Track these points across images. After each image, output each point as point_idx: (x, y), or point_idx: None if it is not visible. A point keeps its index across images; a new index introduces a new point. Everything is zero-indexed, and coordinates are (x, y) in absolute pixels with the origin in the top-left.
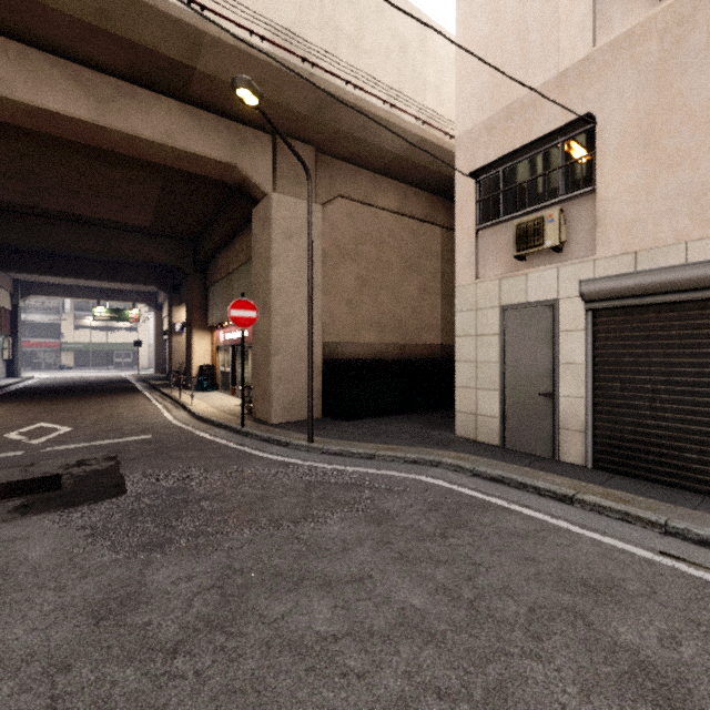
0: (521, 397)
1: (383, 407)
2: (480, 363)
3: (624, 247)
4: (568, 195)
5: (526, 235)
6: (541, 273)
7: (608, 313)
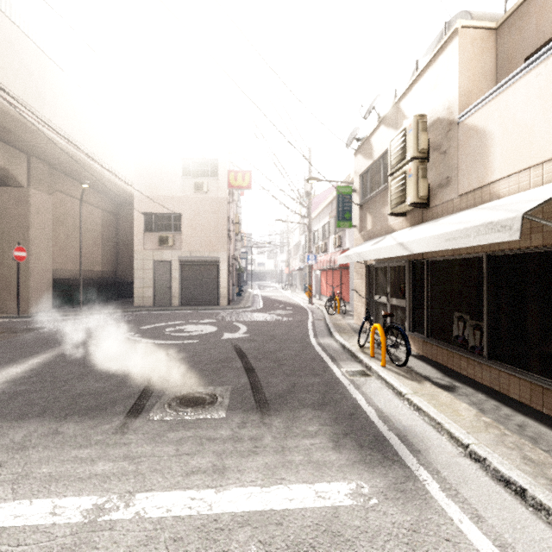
0: (161, 289)
1: (88, 301)
2: (145, 279)
3: (188, 250)
4: (175, 232)
5: (163, 240)
6: (167, 252)
7: (185, 265)
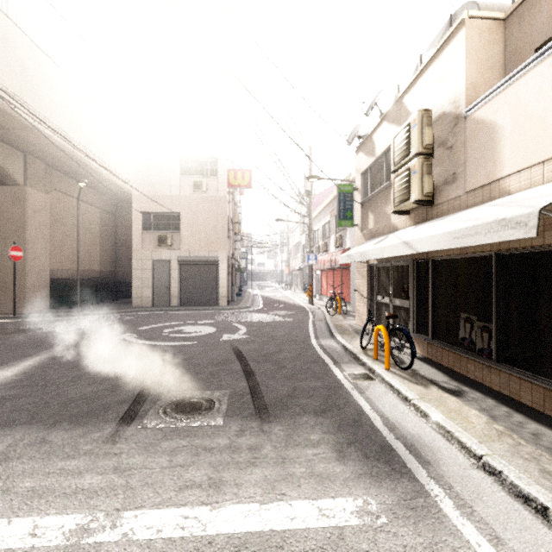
0: (159, 289)
1: (86, 302)
2: (144, 279)
3: (187, 249)
4: (174, 231)
5: (162, 240)
6: (166, 252)
7: (184, 265)
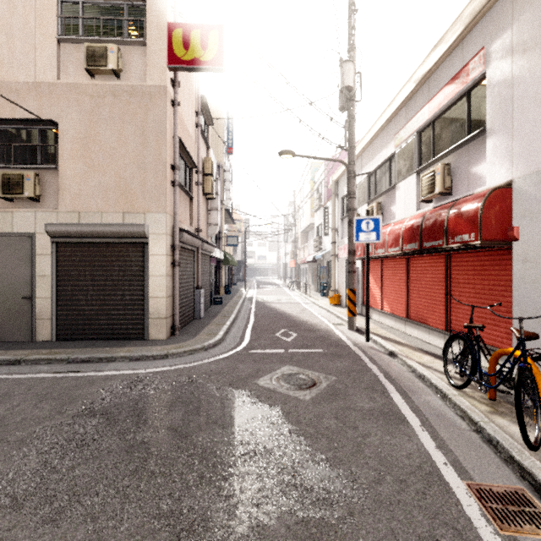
0: (9, 301)
1: None
2: None
3: (74, 208)
4: (41, 166)
5: (10, 184)
6: (24, 213)
7: (65, 245)
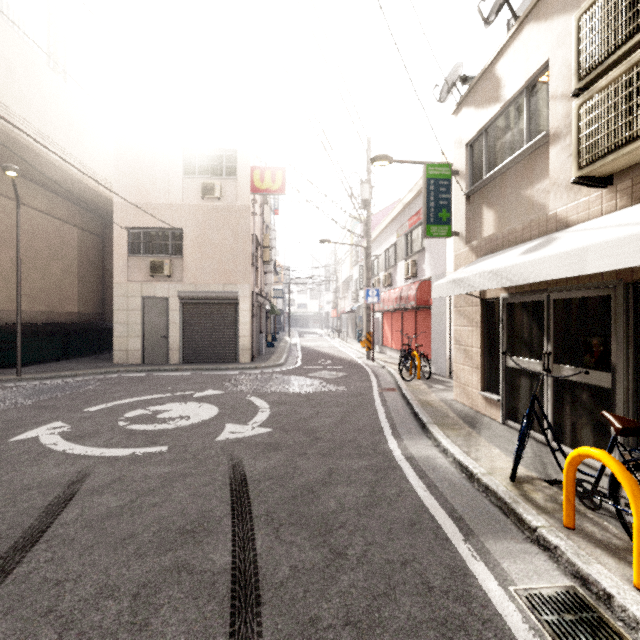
0: (153, 339)
1: (46, 357)
2: (130, 324)
3: (193, 281)
4: (173, 256)
5: (156, 267)
6: (162, 285)
7: (188, 304)
